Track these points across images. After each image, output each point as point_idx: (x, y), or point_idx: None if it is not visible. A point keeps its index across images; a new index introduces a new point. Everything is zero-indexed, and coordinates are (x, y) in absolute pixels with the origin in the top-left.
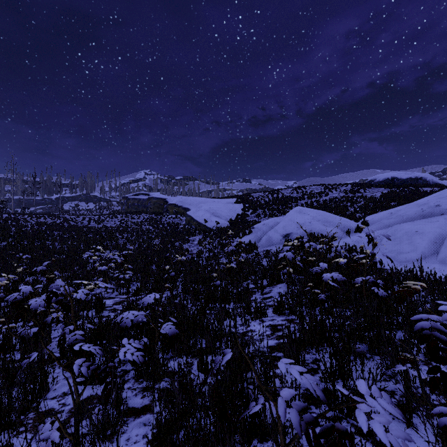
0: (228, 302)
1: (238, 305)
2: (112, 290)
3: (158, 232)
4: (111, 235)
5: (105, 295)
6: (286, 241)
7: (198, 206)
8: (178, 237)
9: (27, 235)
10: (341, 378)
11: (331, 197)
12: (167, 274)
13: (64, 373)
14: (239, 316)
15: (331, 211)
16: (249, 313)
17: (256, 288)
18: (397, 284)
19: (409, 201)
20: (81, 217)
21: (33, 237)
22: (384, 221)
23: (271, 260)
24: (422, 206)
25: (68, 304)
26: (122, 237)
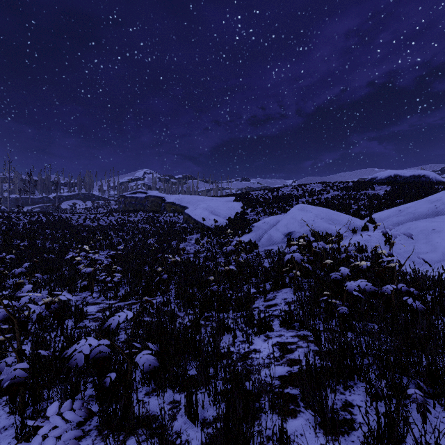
0: (226, 310)
1: (238, 314)
2: (98, 295)
3: (155, 231)
4: (105, 233)
5: (91, 300)
6: (288, 240)
7: (196, 204)
8: (175, 236)
9: (17, 234)
10: (392, 443)
11: (333, 195)
12: (159, 277)
13: (6, 418)
14: (239, 331)
15: (334, 209)
16: (252, 328)
17: (258, 294)
18: (424, 291)
19: (416, 198)
20: (77, 216)
21: (23, 235)
22: (393, 219)
23: (273, 260)
24: (435, 202)
25: (24, 321)
26: (117, 235)
